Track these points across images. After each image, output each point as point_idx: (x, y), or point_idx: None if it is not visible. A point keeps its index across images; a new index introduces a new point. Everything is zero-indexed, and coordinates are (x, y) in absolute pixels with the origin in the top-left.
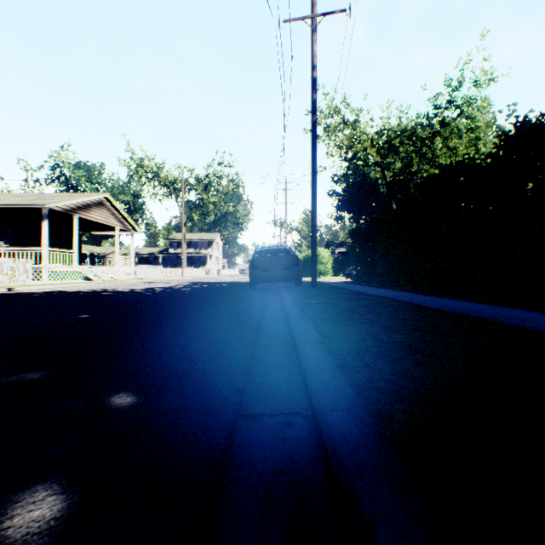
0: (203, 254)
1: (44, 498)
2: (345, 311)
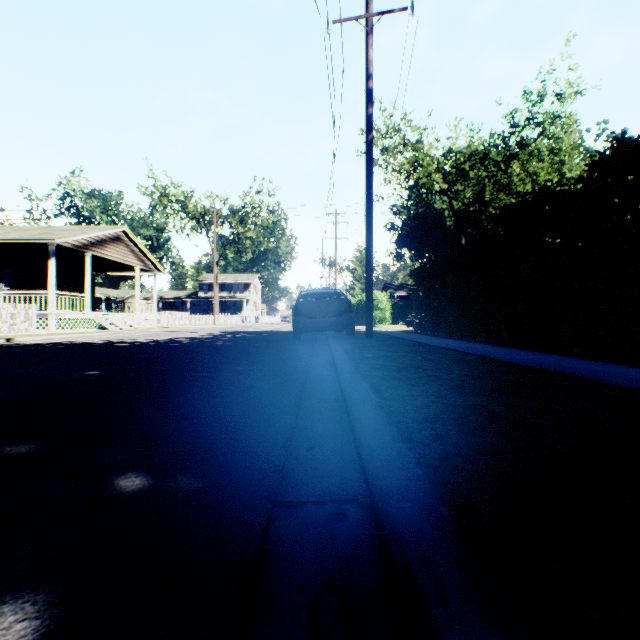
0: (238, 298)
1: (11, 626)
2: (407, 366)
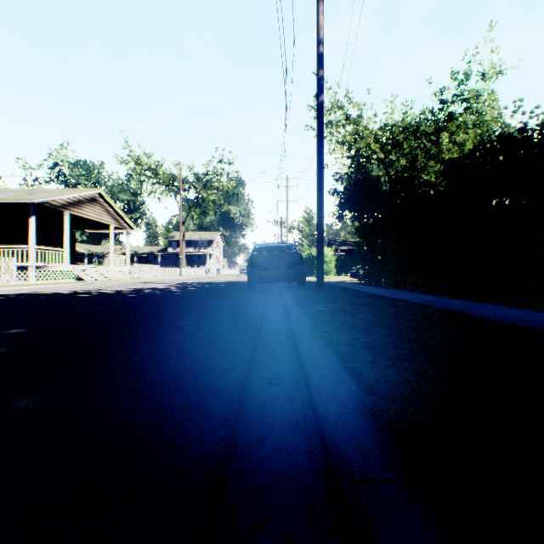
0: (202, 253)
1: None
2: (374, 325)
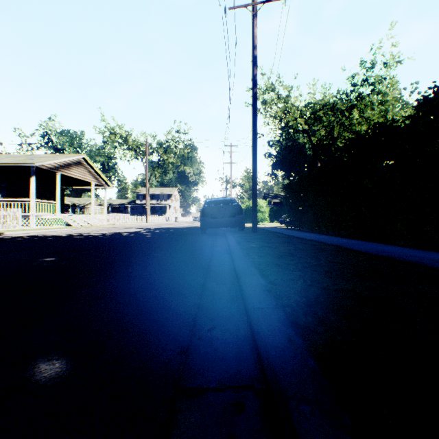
0: (163, 204)
1: None
2: (285, 254)
